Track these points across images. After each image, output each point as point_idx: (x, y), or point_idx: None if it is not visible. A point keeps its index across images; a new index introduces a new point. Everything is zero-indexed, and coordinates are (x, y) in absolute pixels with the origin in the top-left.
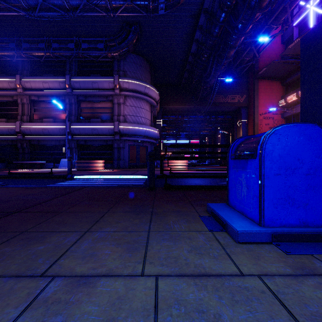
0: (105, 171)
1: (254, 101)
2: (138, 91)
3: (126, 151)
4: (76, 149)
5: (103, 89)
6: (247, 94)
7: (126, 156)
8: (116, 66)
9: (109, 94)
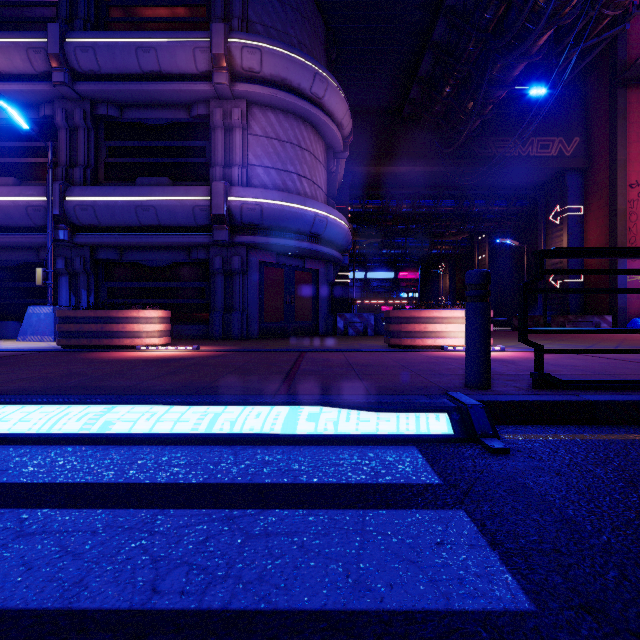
0: (160, 354)
1: (613, 149)
2: (292, 86)
3: (251, 284)
4: (91, 277)
5: (177, 77)
6: (584, 134)
7: (252, 298)
8: (219, 4)
9: (196, 96)
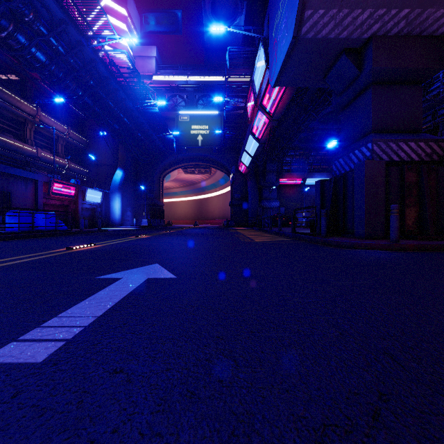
0: None
1: None
2: None
3: None
4: None
5: None
6: None
7: None
8: None
9: None
